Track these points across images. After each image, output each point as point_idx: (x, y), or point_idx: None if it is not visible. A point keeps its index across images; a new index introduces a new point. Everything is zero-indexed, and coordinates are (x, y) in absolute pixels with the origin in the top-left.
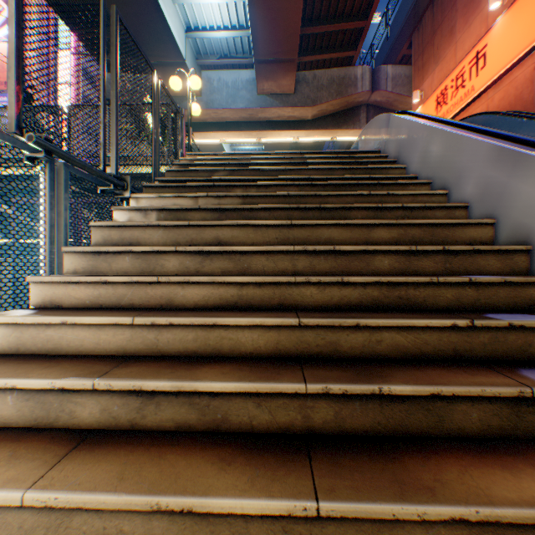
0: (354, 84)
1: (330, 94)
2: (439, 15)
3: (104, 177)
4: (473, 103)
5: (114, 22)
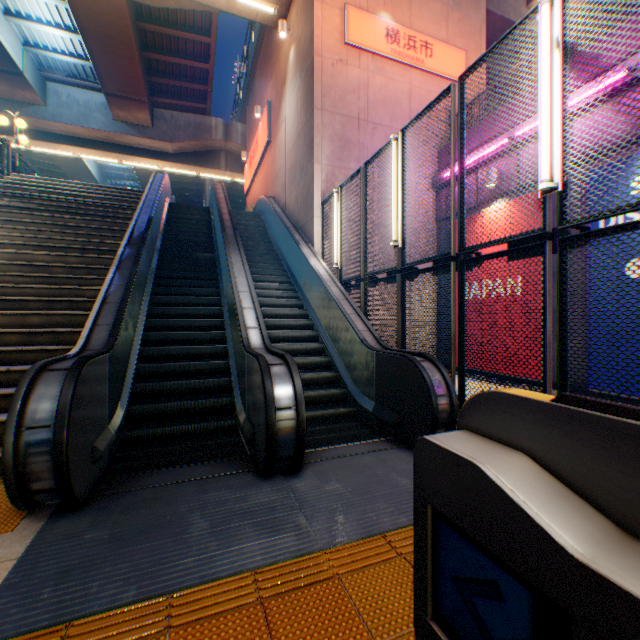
0: (210, 132)
1: (188, 135)
2: (253, 103)
3: None
4: (259, 171)
5: None
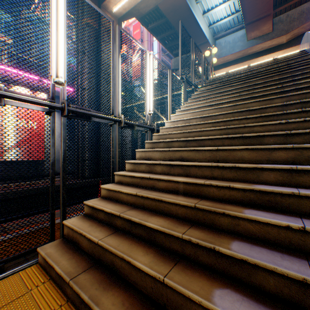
0: None
1: (300, 21)
2: None
3: (193, 85)
4: None
5: (193, 44)
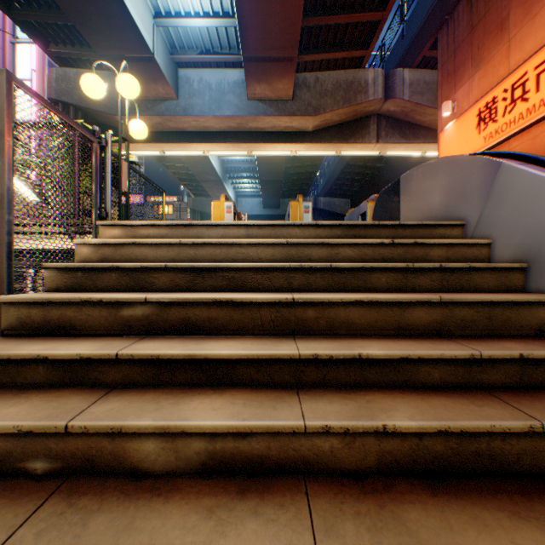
0: (365, 89)
1: (336, 101)
2: (481, 5)
3: None
4: (541, 122)
5: None
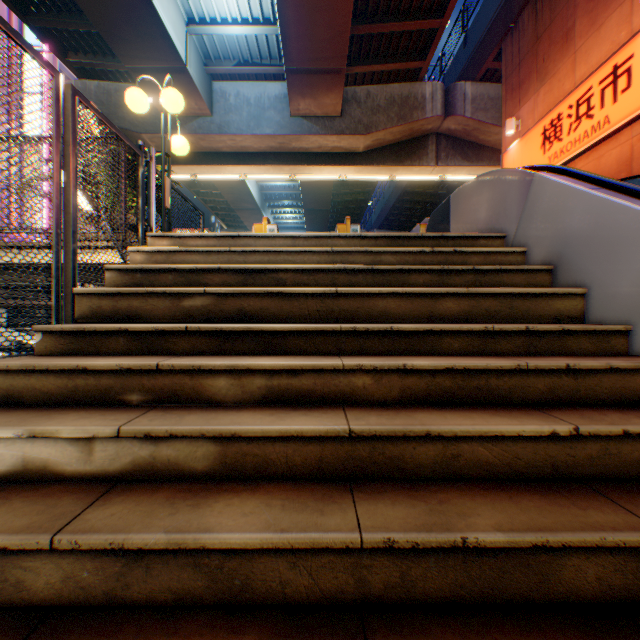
0: (422, 105)
1: (389, 118)
2: (546, 13)
3: None
4: (606, 141)
5: None
